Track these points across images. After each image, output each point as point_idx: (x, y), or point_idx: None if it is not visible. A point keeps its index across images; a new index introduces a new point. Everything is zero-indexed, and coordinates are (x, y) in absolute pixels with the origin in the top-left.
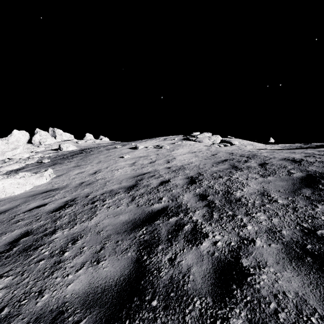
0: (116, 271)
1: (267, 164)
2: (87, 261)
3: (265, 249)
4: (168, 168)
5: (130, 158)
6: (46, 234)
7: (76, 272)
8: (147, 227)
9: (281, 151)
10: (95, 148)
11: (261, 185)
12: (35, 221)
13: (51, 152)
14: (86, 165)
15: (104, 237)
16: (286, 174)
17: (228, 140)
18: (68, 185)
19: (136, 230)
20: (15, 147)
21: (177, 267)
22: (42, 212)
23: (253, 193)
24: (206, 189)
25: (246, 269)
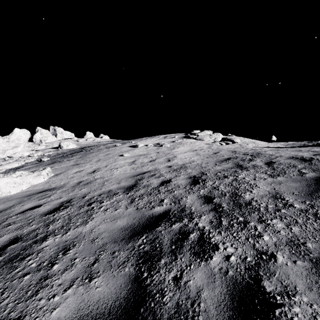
0: (111, 293)
1: (274, 163)
2: (78, 277)
3: (290, 268)
4: (169, 167)
5: (130, 157)
6: (36, 241)
7: (64, 292)
8: (147, 235)
9: (286, 149)
10: (95, 146)
11: (271, 186)
12: (26, 225)
13: (51, 150)
14: (85, 163)
15: (98, 246)
16: (298, 174)
17: (230, 138)
18: (65, 184)
19: (135, 238)
20: (16, 145)
21: (184, 289)
22: (35, 214)
23: (264, 195)
24: (211, 190)
25: (271, 296)
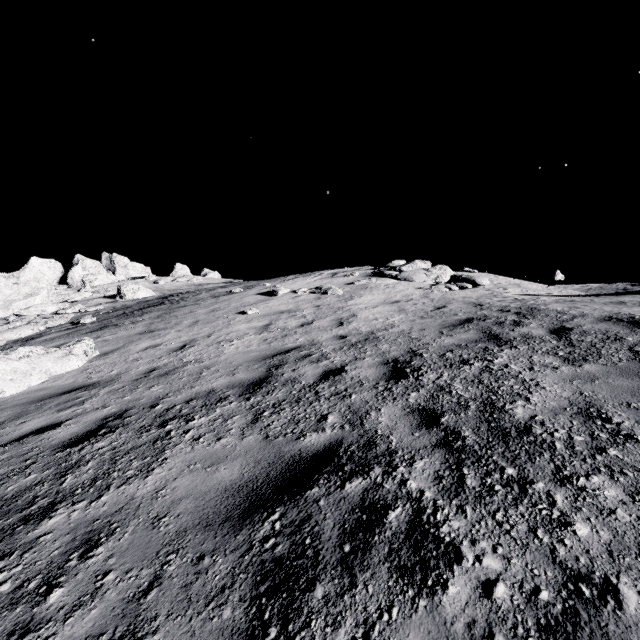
0: None
1: (570, 331)
2: (102, 633)
3: None
4: (340, 339)
5: (260, 315)
6: (28, 518)
7: None
8: (286, 509)
9: (590, 300)
10: (191, 293)
11: (573, 385)
12: (17, 473)
13: (102, 301)
14: (166, 329)
15: (167, 539)
16: (630, 357)
17: (467, 277)
18: (120, 374)
19: (257, 517)
20: (32, 291)
21: None
22: (43, 446)
23: (559, 409)
24: (435, 395)
25: None
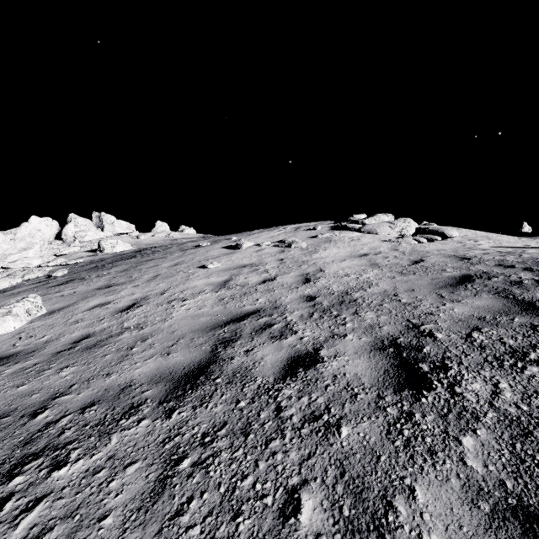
0: None
1: None
2: None
3: None
4: (308, 301)
5: (221, 270)
6: None
7: None
8: None
9: None
10: (163, 246)
11: None
12: None
13: (84, 254)
14: (124, 284)
15: None
16: None
17: (435, 229)
18: (48, 342)
19: None
20: (27, 246)
21: None
22: None
23: None
24: (522, 452)
25: None
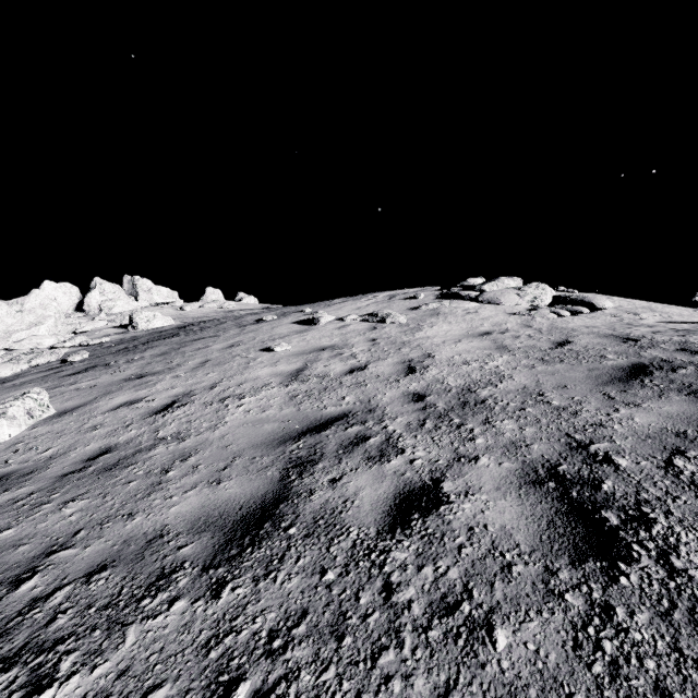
0: None
1: None
2: None
3: None
4: (415, 401)
5: (292, 354)
6: None
7: None
8: None
9: None
10: (215, 321)
11: None
12: None
13: (111, 332)
14: (161, 374)
15: None
16: None
17: (579, 298)
18: (53, 459)
19: None
20: (37, 320)
21: None
22: None
23: None
24: None
25: None
